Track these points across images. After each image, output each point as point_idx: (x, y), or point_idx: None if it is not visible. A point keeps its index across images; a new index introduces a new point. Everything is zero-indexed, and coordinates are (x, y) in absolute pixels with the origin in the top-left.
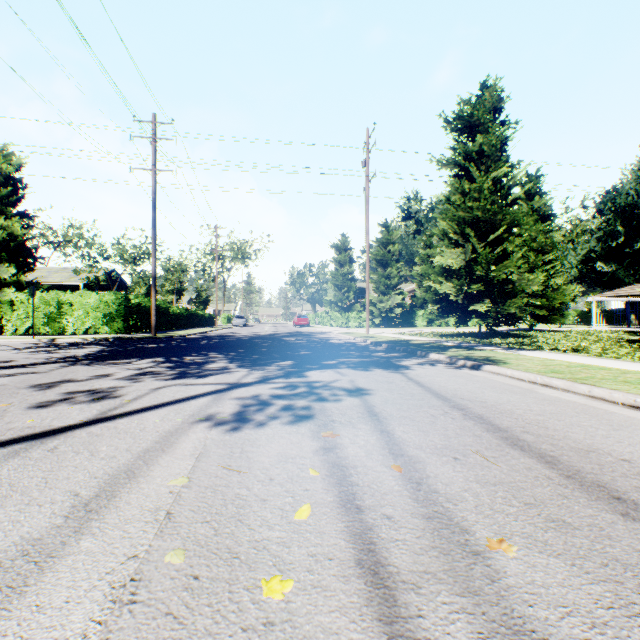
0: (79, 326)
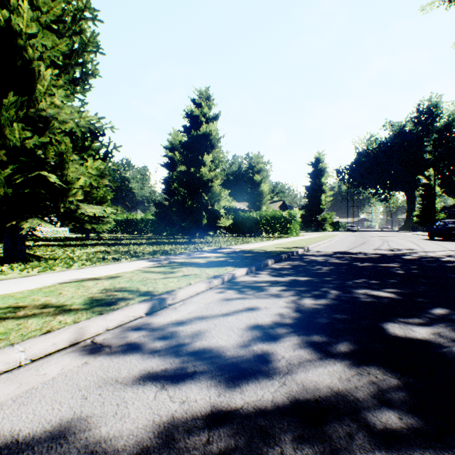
0: None
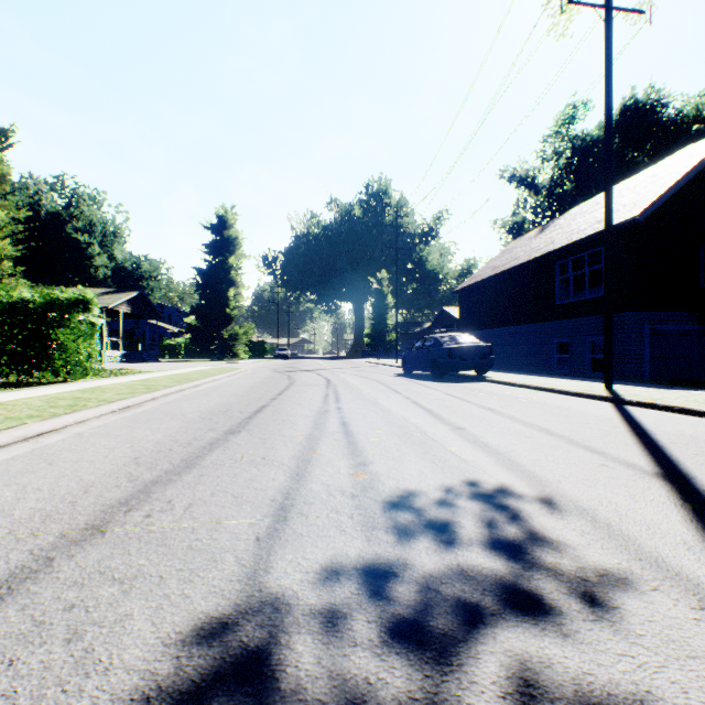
0: None
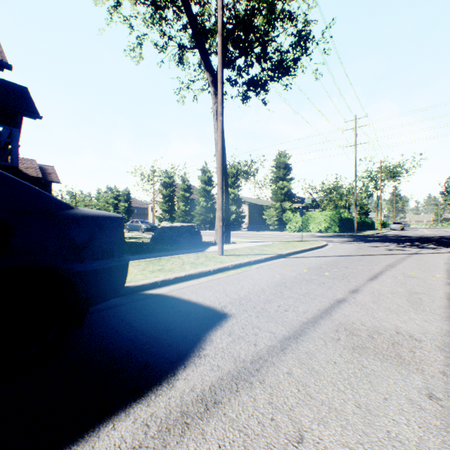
0: (315, 228)
